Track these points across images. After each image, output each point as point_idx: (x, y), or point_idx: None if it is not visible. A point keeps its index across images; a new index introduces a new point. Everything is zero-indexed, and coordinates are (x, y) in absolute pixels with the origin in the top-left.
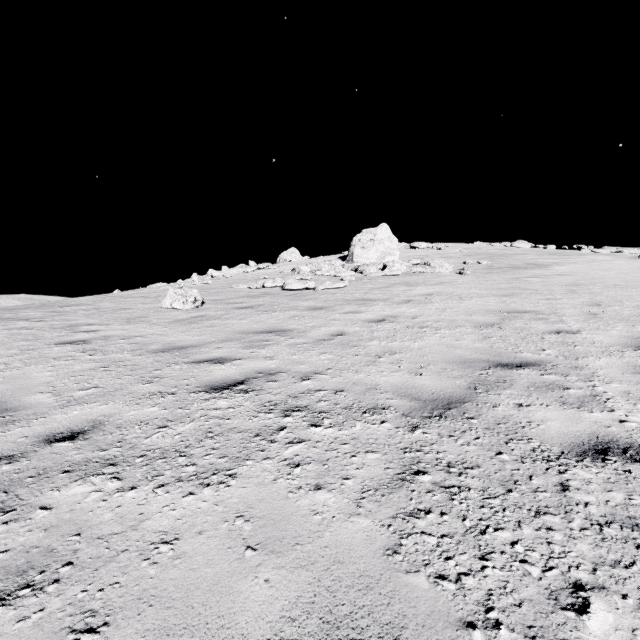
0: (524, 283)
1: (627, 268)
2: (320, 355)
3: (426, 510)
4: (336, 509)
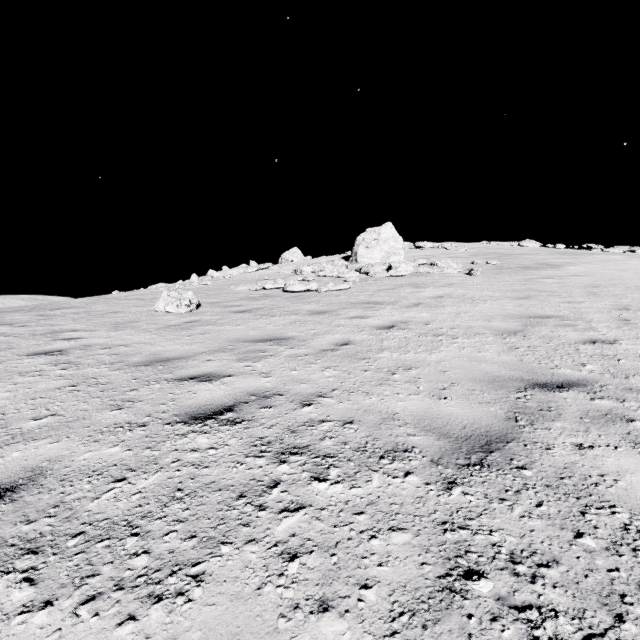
0: (539, 284)
1: None
2: (324, 370)
3: None
4: None
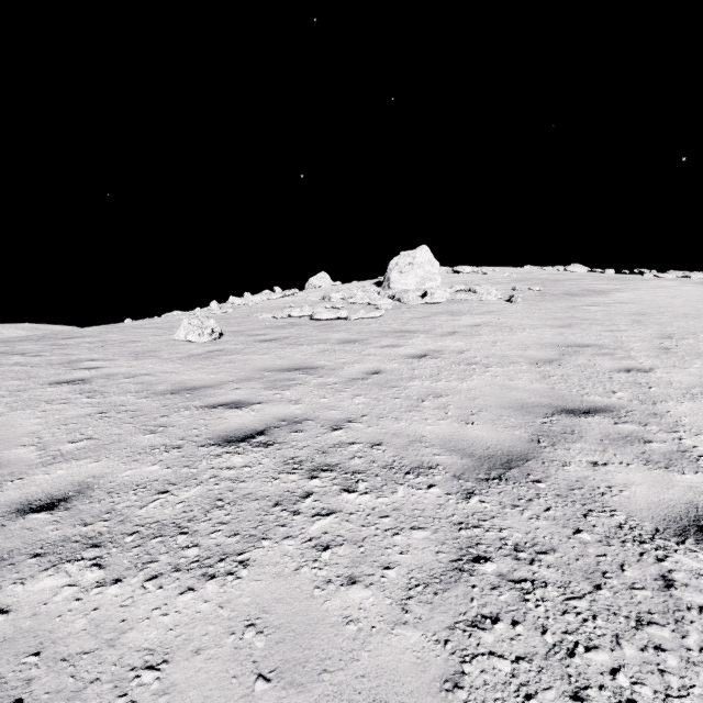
0: (582, 312)
1: (697, 295)
2: (353, 398)
3: (493, 617)
4: (376, 615)
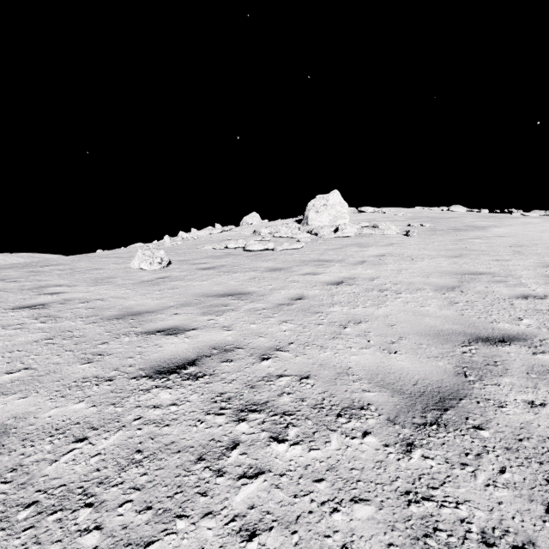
0: (469, 244)
1: None
2: (280, 324)
3: None
4: None
